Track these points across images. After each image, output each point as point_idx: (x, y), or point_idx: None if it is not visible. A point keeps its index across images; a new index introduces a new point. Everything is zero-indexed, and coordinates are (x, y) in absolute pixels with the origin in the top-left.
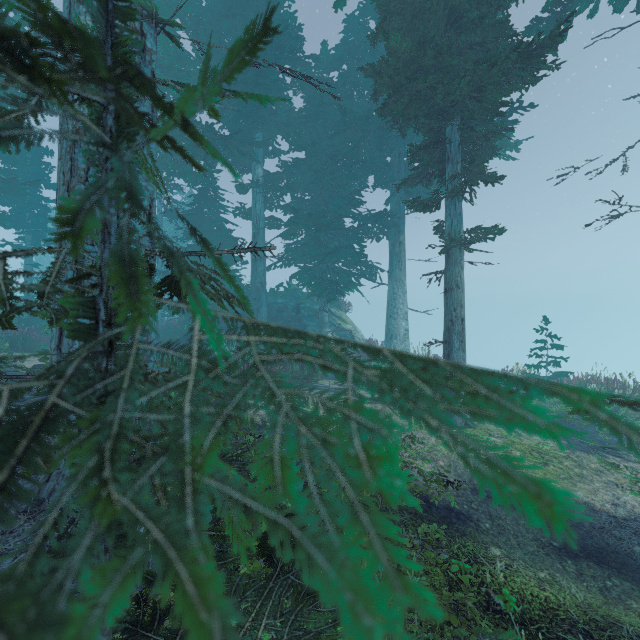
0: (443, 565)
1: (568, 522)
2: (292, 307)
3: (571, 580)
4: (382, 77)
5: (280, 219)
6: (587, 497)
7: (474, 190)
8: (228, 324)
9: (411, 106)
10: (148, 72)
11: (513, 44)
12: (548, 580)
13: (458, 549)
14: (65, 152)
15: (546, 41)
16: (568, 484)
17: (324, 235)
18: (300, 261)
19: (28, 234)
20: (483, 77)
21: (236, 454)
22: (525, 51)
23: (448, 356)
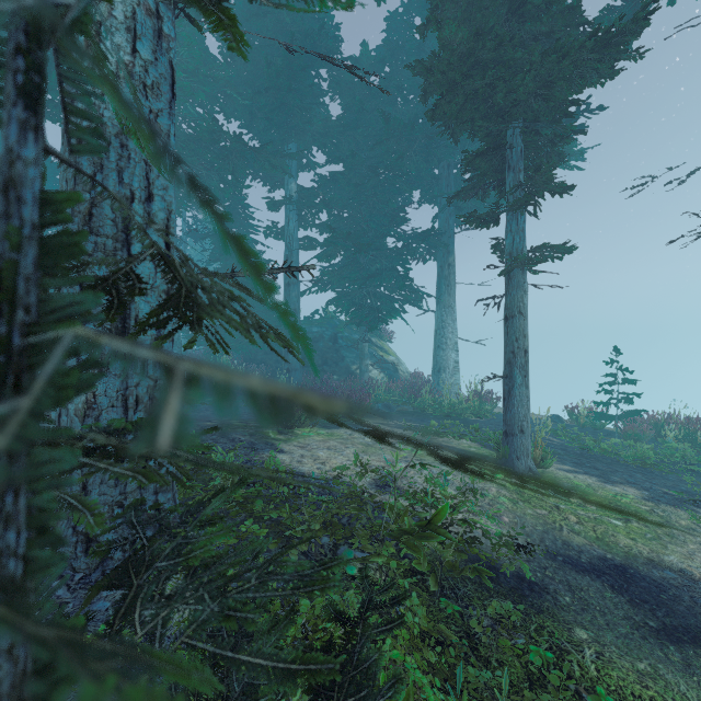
0: (522, 657)
1: (663, 595)
2: (329, 337)
3: (678, 673)
4: (433, 74)
5: (315, 239)
6: (682, 563)
7: (539, 202)
8: (264, 417)
9: (466, 107)
10: (165, 62)
11: (586, 33)
12: (650, 673)
13: (536, 631)
14: (68, 156)
15: (629, 25)
16: (657, 546)
17: (364, 257)
18: (338, 286)
19: None
20: (551, 71)
21: (271, 559)
22: (603, 38)
23: (509, 393)
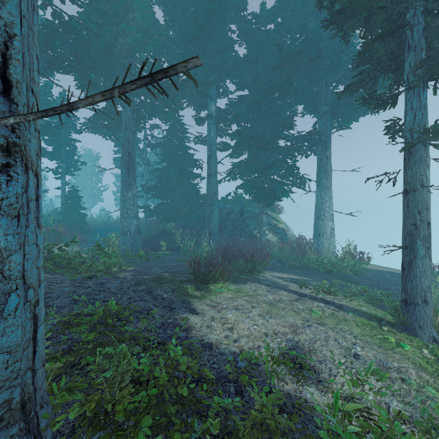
0: None
1: None
2: (237, 210)
3: None
4: None
5: (228, 143)
6: None
7: None
8: None
9: None
10: None
11: None
12: None
13: None
14: None
15: None
16: None
17: (262, 154)
18: (243, 175)
19: (63, 163)
20: None
21: None
22: None
23: (410, 263)
